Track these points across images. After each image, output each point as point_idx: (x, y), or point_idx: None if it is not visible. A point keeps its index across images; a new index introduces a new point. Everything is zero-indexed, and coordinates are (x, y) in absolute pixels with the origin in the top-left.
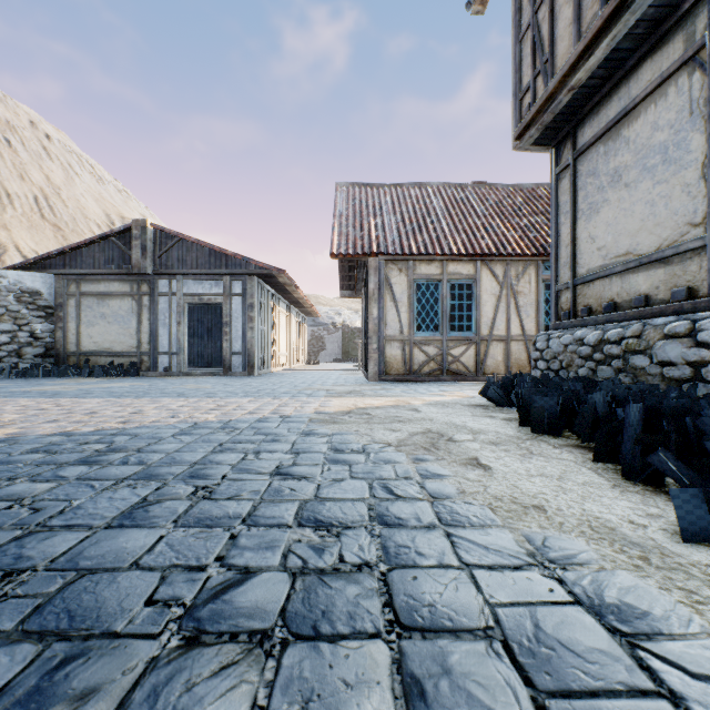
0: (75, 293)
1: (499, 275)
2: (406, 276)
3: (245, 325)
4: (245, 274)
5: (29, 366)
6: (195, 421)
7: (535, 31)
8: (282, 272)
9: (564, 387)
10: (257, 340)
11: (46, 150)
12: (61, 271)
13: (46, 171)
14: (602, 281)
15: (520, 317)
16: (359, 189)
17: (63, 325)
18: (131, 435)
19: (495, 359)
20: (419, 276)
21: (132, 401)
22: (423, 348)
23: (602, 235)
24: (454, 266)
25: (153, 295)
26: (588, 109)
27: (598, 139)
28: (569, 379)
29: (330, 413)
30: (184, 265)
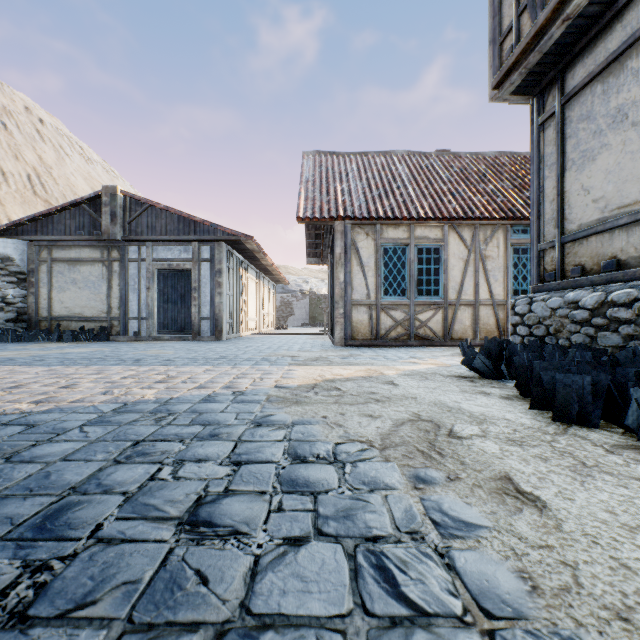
0: (47, 259)
1: (467, 239)
2: (373, 240)
3: (213, 290)
4: (213, 240)
5: (0, 331)
6: (128, 399)
7: None
8: (249, 238)
9: (575, 359)
10: (226, 305)
11: (39, 133)
12: (33, 237)
13: (38, 152)
14: (600, 236)
15: (489, 282)
16: (326, 157)
17: (35, 290)
18: (27, 425)
19: (463, 324)
20: (386, 240)
21: (77, 370)
22: (390, 313)
23: (600, 185)
24: (421, 230)
25: (123, 261)
26: (581, 45)
27: (594, 77)
28: (565, 347)
29: (292, 387)
30: (153, 232)
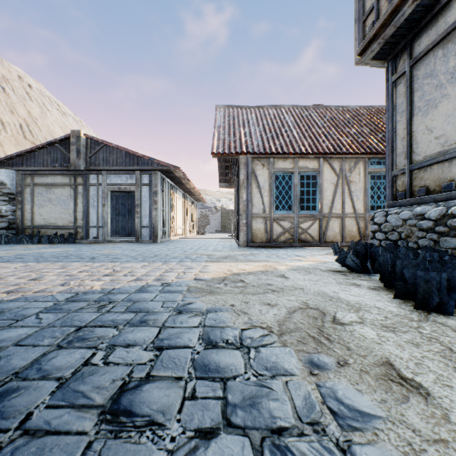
0: (30, 184)
1: (337, 169)
2: (267, 170)
3: (151, 206)
4: (151, 170)
5: None
6: (79, 290)
7: None
8: (177, 168)
9: (427, 258)
10: (160, 217)
11: (28, 94)
12: (20, 168)
13: (28, 108)
14: (441, 164)
15: (352, 200)
16: (233, 109)
17: (21, 206)
18: None
19: (333, 231)
20: (277, 169)
21: (46, 265)
22: (280, 223)
23: (441, 126)
24: (303, 162)
25: (85, 185)
26: (426, 21)
27: (436, 44)
28: (415, 249)
29: (207, 280)
30: (107, 164)
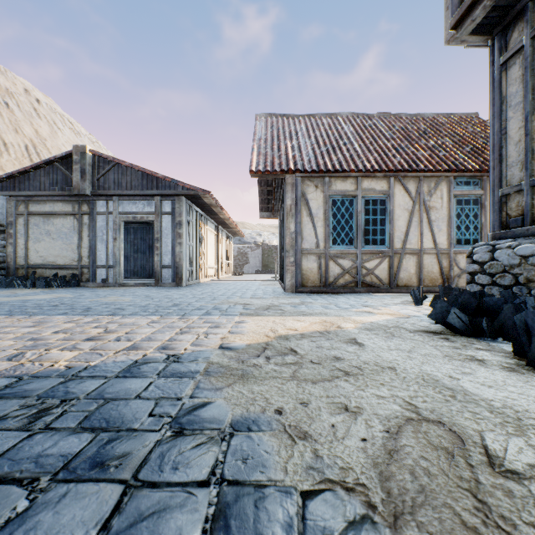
0: (24, 212)
1: (412, 191)
2: (322, 192)
3: (174, 241)
4: (174, 195)
5: None
6: (29, 369)
7: None
8: (207, 192)
9: None
10: (185, 254)
11: (36, 111)
12: (11, 193)
13: (35, 126)
14: None
15: (433, 231)
16: (277, 119)
17: (13, 241)
18: None
19: (408, 272)
20: (335, 192)
21: (15, 321)
22: (338, 261)
23: None
24: (368, 182)
25: (92, 214)
26: None
27: None
28: None
29: (239, 348)
30: (120, 187)
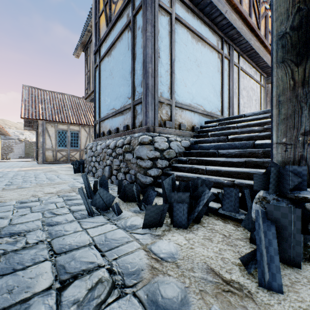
0: None
1: (87, 131)
2: (54, 128)
3: None
4: None
5: None
6: None
7: (87, 76)
8: None
9: None
10: None
11: None
12: None
13: None
14: None
15: None
16: (35, 89)
17: None
18: None
19: None
20: (59, 129)
21: None
22: (61, 152)
23: None
24: (72, 127)
25: None
26: None
27: None
28: None
29: (24, 170)
30: None
